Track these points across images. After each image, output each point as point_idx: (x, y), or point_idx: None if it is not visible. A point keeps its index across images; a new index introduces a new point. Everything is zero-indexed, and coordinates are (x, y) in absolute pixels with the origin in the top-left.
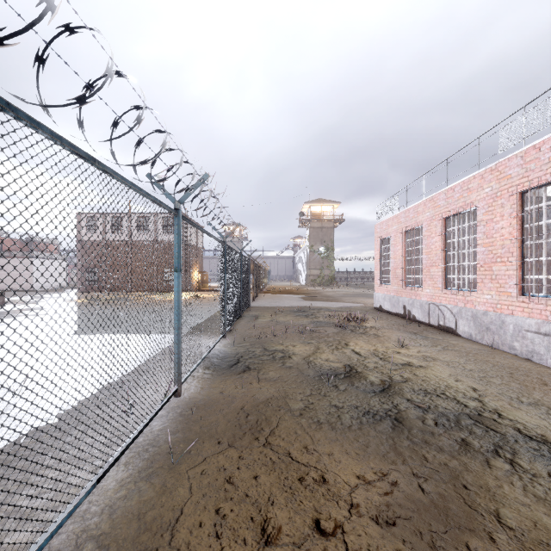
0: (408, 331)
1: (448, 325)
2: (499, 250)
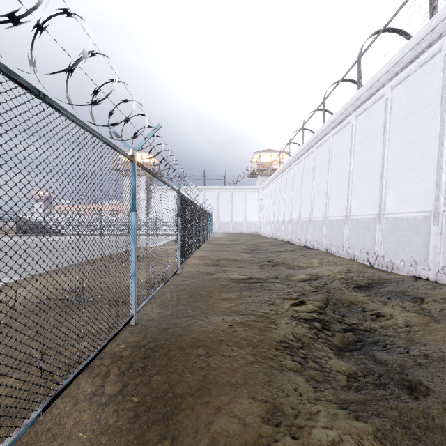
0: None
1: None
2: None
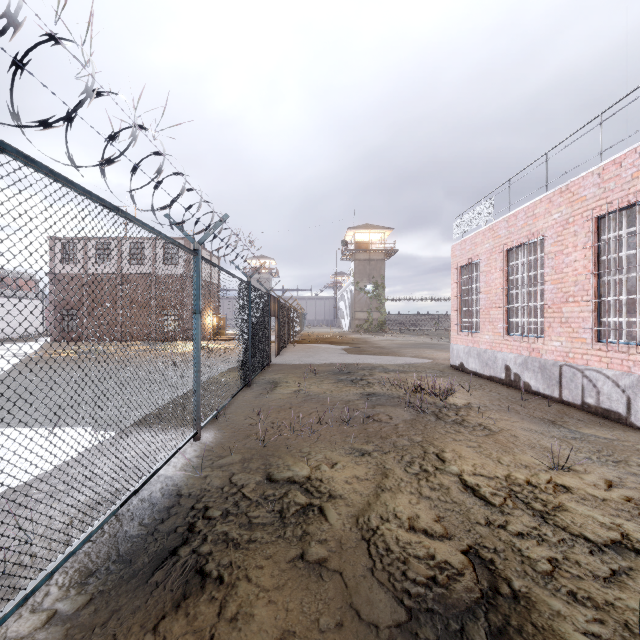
0: (537, 418)
1: (609, 407)
2: None
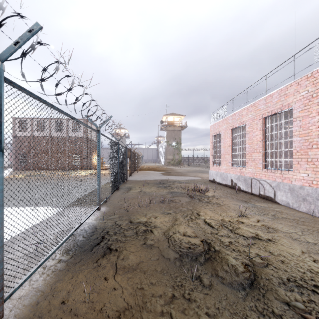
0: (240, 200)
1: (268, 195)
2: (315, 138)
